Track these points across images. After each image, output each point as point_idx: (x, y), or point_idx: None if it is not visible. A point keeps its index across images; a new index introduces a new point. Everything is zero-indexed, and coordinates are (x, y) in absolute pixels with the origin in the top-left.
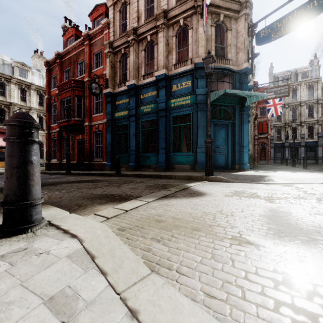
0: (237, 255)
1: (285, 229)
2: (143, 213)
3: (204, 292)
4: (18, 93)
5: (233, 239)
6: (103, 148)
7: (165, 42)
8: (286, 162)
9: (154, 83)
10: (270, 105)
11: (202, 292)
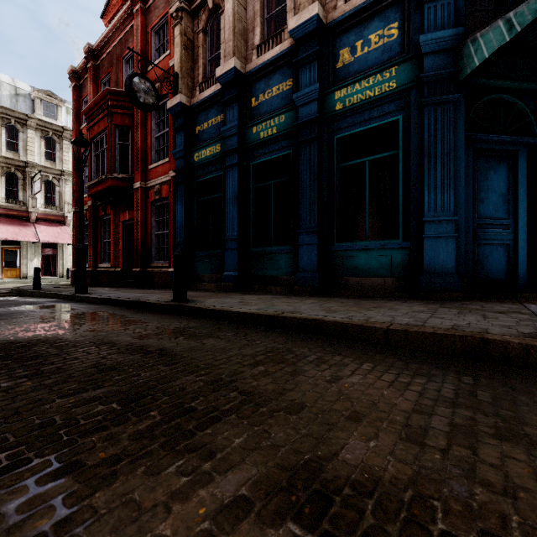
0: None
1: None
2: None
3: None
4: (41, 145)
5: None
6: (170, 238)
7: None
8: None
9: (285, 57)
10: None
11: None
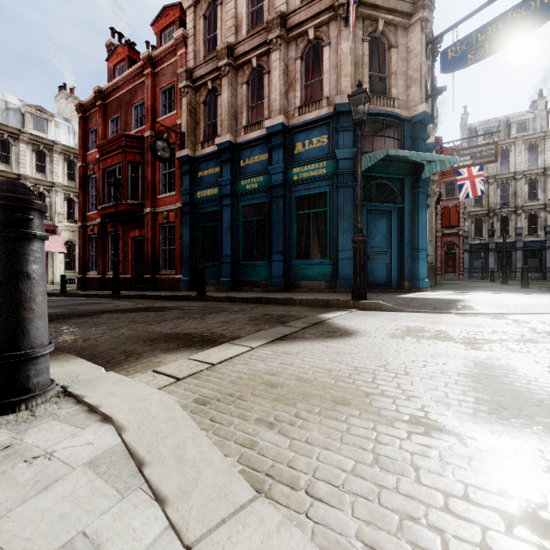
0: (424, 457)
1: (510, 402)
2: (243, 369)
3: (363, 543)
4: (33, 158)
5: (414, 422)
6: (176, 252)
7: (282, 68)
8: (492, 276)
9: (263, 139)
10: (463, 178)
11: (359, 543)
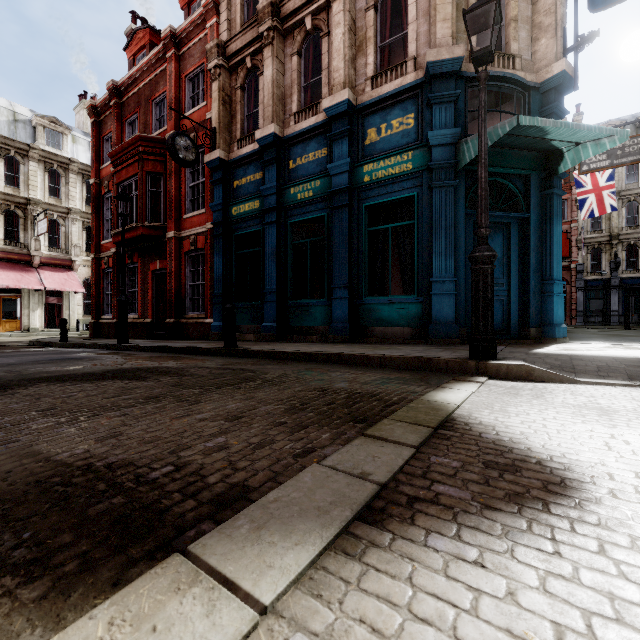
0: None
1: None
2: None
3: None
4: (45, 179)
5: None
6: (206, 289)
7: (348, 23)
8: (626, 320)
9: (321, 128)
10: (585, 191)
11: None
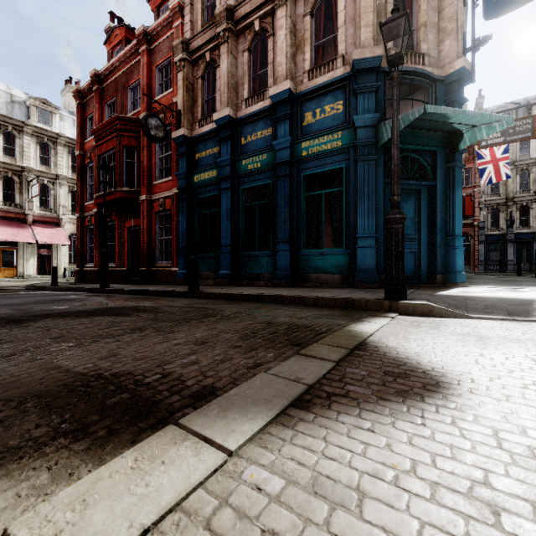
0: None
1: None
2: None
3: None
4: (37, 150)
5: None
6: (173, 243)
7: (289, 26)
8: (518, 268)
9: (267, 111)
10: (485, 161)
11: None
